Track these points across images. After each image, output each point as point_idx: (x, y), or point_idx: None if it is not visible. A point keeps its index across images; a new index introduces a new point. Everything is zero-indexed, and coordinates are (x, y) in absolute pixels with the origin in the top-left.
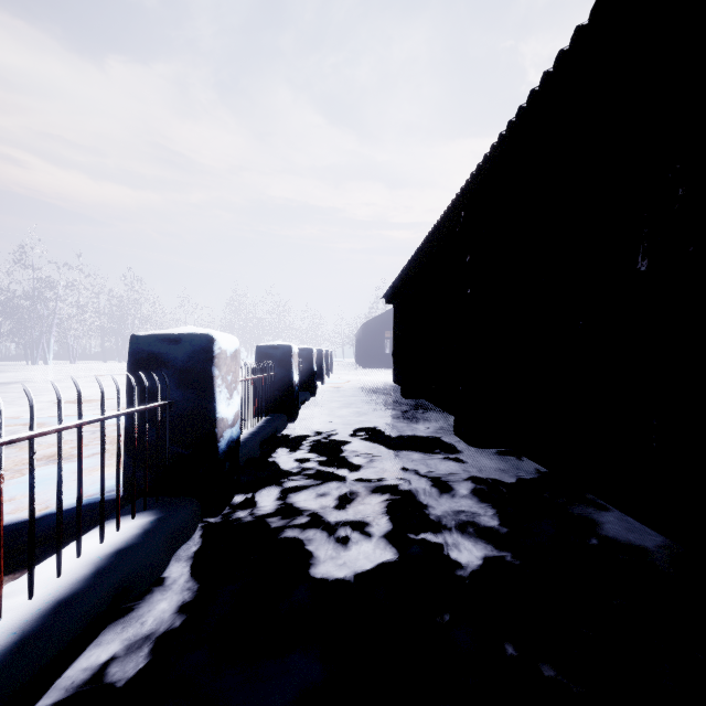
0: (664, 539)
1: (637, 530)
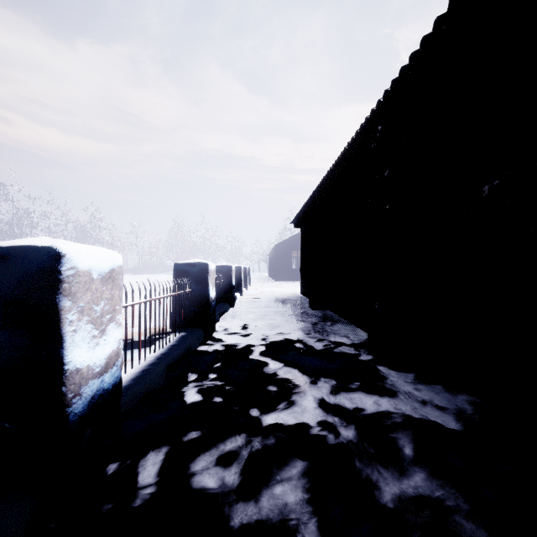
0: None
1: None
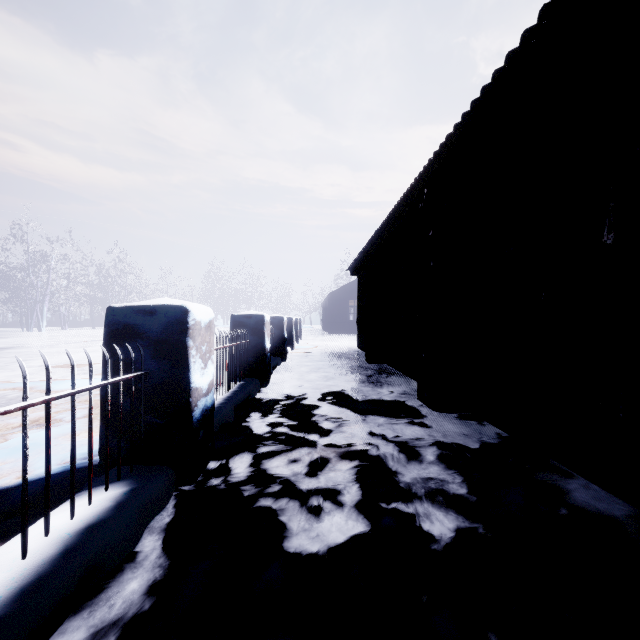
0: (632, 509)
1: (603, 498)
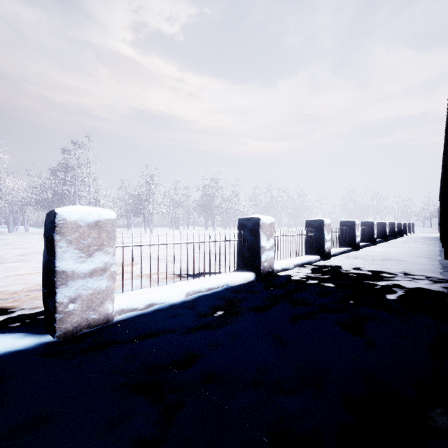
0: None
1: None
